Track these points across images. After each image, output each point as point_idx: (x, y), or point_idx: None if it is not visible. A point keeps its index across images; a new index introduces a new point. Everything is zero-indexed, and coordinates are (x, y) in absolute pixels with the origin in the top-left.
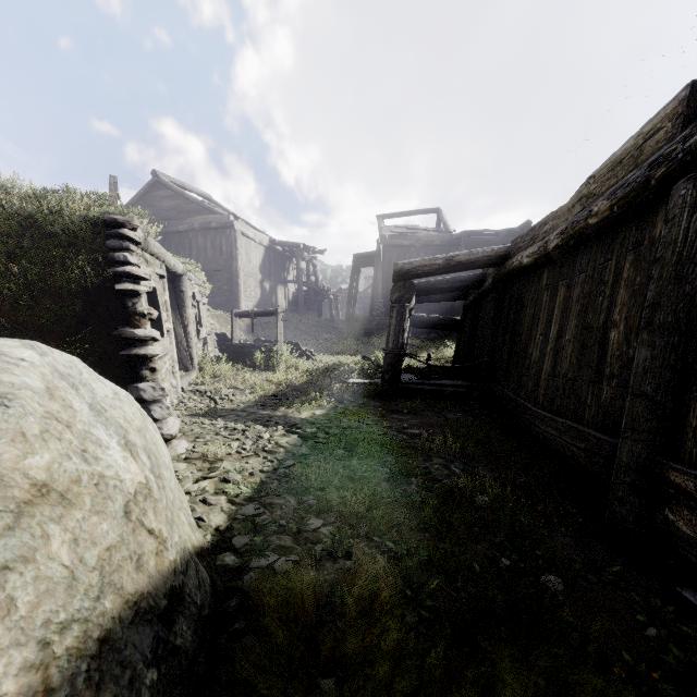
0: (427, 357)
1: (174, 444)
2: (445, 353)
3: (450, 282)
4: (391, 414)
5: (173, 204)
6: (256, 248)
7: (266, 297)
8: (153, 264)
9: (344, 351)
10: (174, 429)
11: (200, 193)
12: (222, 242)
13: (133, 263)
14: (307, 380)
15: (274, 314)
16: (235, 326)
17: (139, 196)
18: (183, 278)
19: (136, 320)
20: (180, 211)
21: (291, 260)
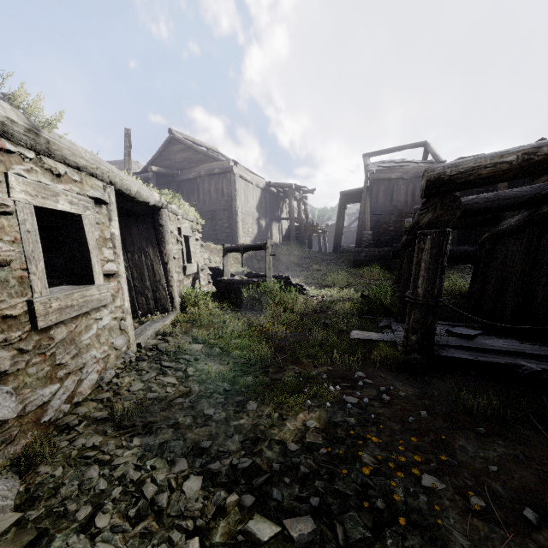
0: None
1: None
2: (449, 287)
3: (490, 200)
4: (452, 433)
5: (185, 156)
6: (253, 190)
7: (262, 233)
8: (78, 181)
9: (335, 283)
10: None
11: (208, 147)
12: (223, 185)
13: None
14: (297, 327)
15: (263, 248)
16: (226, 260)
17: (159, 152)
18: (162, 210)
19: None
20: (190, 162)
21: (284, 200)
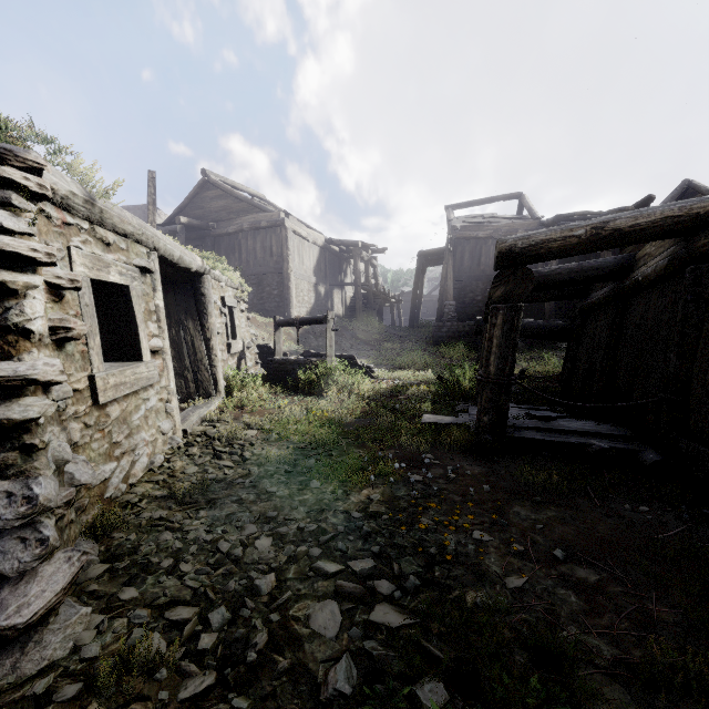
0: (519, 375)
1: (51, 627)
2: (542, 368)
3: (574, 271)
4: (510, 503)
5: (223, 204)
6: (310, 249)
7: (320, 303)
8: (125, 249)
9: (410, 364)
10: (41, 601)
11: (252, 192)
12: (272, 242)
13: (9, 228)
14: (363, 413)
15: (323, 321)
16: (278, 336)
17: (190, 198)
18: (204, 277)
19: (4, 344)
20: (229, 212)
21: (348, 262)
